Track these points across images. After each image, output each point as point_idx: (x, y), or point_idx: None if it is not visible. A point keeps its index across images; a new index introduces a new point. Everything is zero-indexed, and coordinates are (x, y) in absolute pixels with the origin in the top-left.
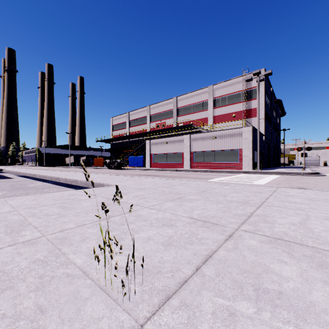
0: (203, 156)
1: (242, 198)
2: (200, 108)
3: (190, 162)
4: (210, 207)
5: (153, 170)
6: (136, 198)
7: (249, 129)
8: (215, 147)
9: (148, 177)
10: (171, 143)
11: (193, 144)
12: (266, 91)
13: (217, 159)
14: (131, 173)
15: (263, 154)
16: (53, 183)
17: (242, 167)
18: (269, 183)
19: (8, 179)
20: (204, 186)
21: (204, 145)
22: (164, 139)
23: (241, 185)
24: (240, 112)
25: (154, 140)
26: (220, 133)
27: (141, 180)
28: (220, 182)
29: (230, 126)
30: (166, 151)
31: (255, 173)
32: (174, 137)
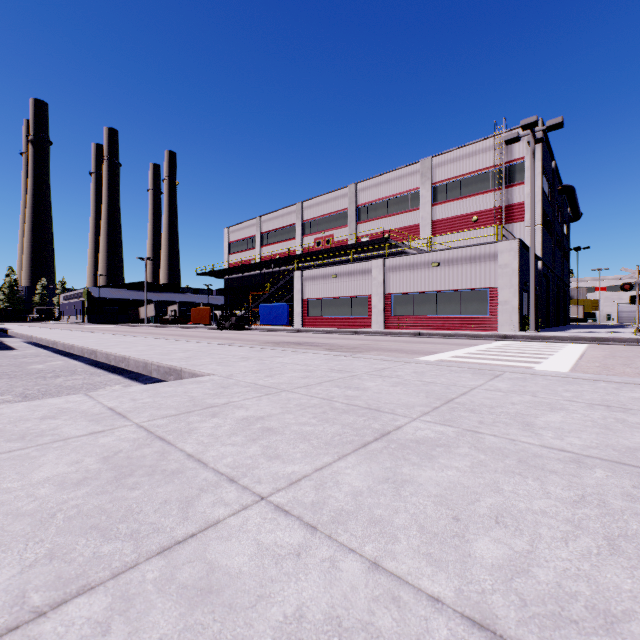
0: (413, 303)
1: (598, 439)
2: (405, 206)
3: (385, 315)
4: (526, 506)
5: (309, 333)
6: (240, 435)
7: (511, 246)
8: (437, 285)
9: (295, 351)
10: (346, 277)
11: (390, 278)
12: (544, 168)
13: (441, 308)
14: (262, 339)
15: (539, 299)
16: (88, 361)
17: (497, 326)
18: (581, 365)
19: (6, 351)
20: (441, 381)
21: (414, 281)
22: (330, 268)
23: (537, 376)
24: (489, 212)
25: (310, 271)
26: (449, 256)
27: (275, 359)
28: (475, 367)
29: (466, 241)
30: (335, 293)
31: (529, 339)
32: (350, 264)
